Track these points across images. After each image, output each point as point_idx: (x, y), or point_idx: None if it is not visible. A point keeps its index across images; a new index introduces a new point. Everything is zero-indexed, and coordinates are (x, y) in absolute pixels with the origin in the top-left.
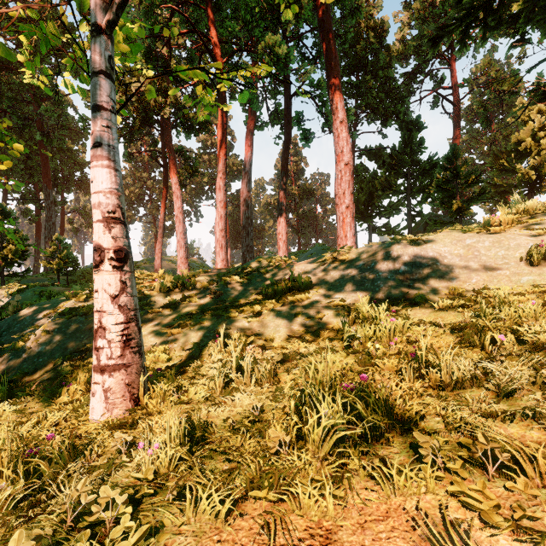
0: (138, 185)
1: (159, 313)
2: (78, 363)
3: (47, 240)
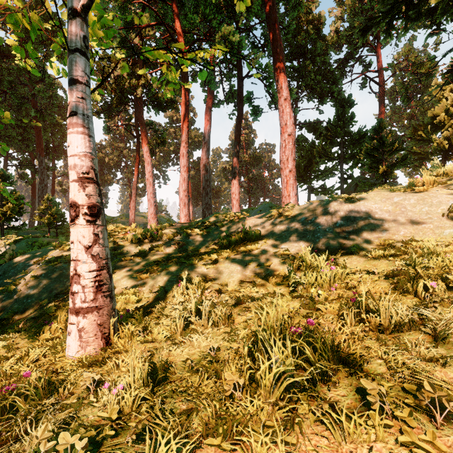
0: (116, 153)
1: (131, 260)
2: (61, 304)
3: (40, 199)
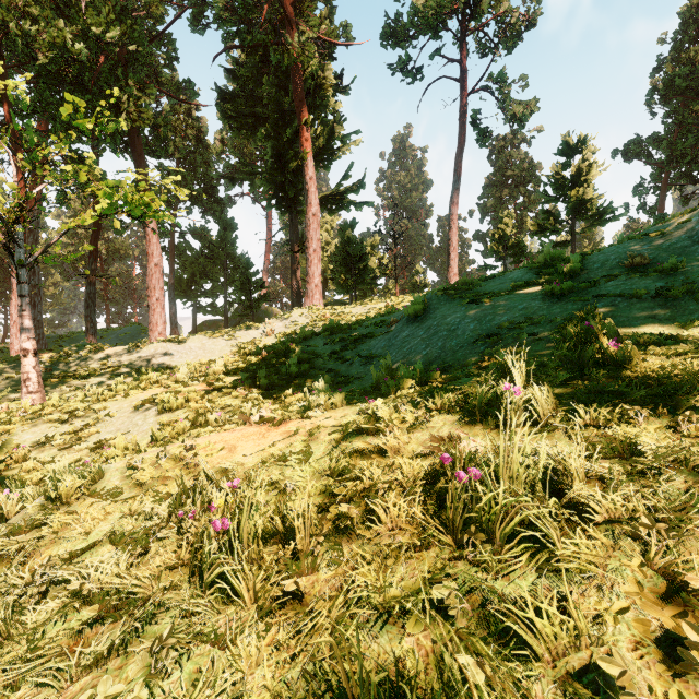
0: None
1: (1, 384)
2: None
3: None
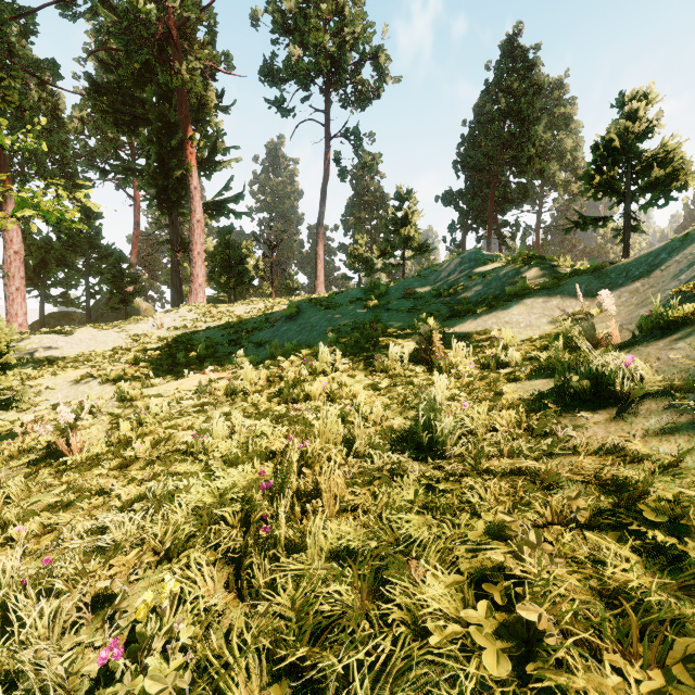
0: None
1: None
2: None
3: None
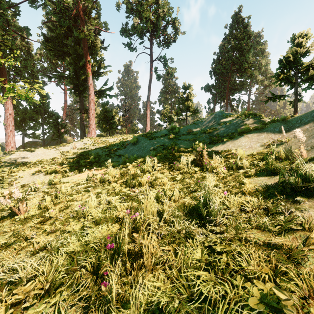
0: None
1: None
2: None
3: None
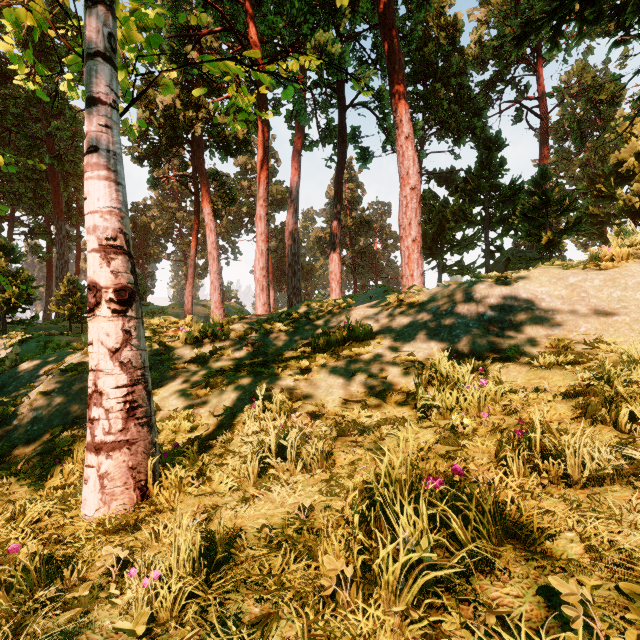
0: (166, 217)
1: (184, 369)
2: (81, 433)
3: (58, 281)
